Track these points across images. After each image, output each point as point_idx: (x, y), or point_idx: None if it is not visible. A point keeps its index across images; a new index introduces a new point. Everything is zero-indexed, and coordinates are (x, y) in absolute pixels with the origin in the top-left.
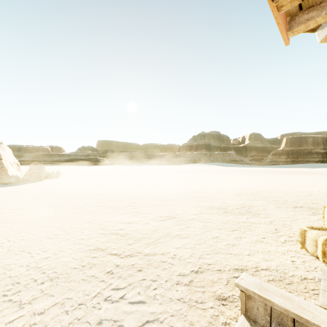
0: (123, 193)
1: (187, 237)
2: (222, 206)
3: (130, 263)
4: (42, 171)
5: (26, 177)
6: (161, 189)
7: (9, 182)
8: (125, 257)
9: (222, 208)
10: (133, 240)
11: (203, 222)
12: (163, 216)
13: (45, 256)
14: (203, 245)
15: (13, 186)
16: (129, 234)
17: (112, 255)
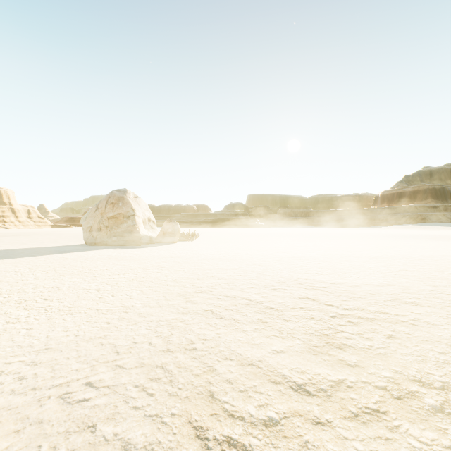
0: (280, 271)
1: None
2: None
3: None
4: (175, 231)
5: (159, 237)
6: (362, 270)
7: (141, 243)
8: None
9: None
10: None
11: None
12: (427, 380)
13: None
14: None
15: (141, 248)
16: None
17: None
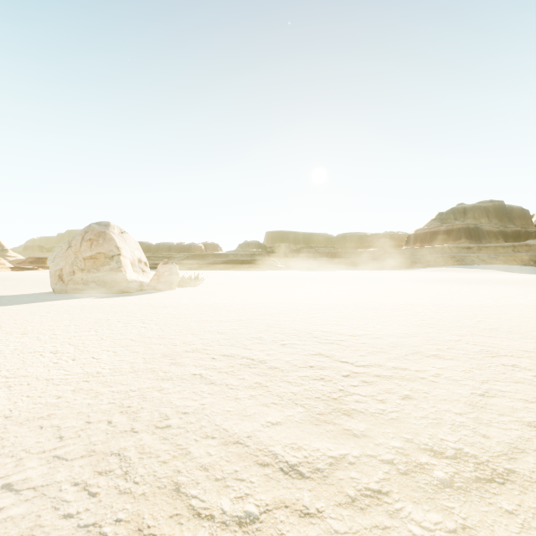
0: (294, 322)
1: None
2: None
3: None
4: (173, 275)
5: (153, 283)
6: (387, 319)
7: (128, 290)
8: None
9: None
10: None
11: None
12: (439, 448)
13: None
14: None
15: (127, 297)
16: None
17: None
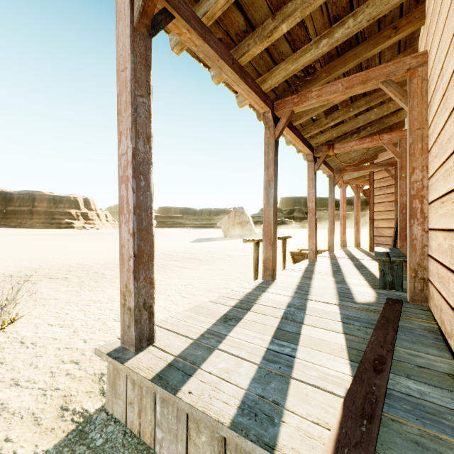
0: None
1: None
2: None
3: None
4: None
5: (260, 234)
6: None
7: (256, 236)
8: None
9: None
10: None
11: None
12: None
13: None
14: None
15: None
16: None
17: None
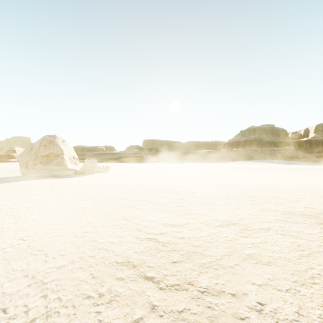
0: (165, 188)
1: (271, 264)
2: (307, 212)
3: (174, 307)
4: (94, 166)
5: (82, 170)
6: (209, 186)
7: (68, 174)
8: (167, 288)
9: (309, 215)
10: (178, 256)
11: (288, 235)
12: (218, 220)
13: (59, 264)
14: (314, 288)
15: (70, 178)
16: (172, 243)
17: (147, 279)
